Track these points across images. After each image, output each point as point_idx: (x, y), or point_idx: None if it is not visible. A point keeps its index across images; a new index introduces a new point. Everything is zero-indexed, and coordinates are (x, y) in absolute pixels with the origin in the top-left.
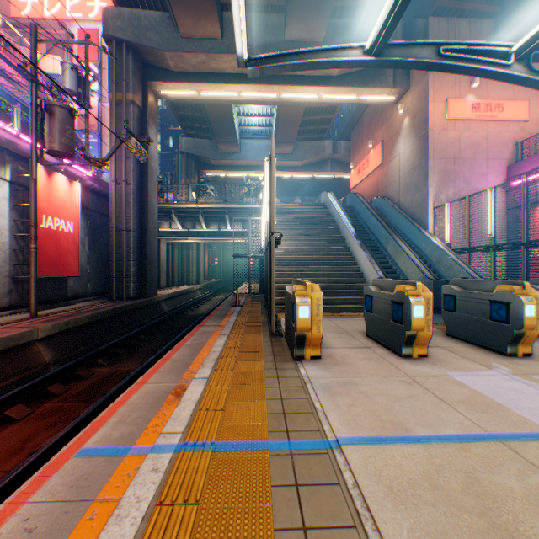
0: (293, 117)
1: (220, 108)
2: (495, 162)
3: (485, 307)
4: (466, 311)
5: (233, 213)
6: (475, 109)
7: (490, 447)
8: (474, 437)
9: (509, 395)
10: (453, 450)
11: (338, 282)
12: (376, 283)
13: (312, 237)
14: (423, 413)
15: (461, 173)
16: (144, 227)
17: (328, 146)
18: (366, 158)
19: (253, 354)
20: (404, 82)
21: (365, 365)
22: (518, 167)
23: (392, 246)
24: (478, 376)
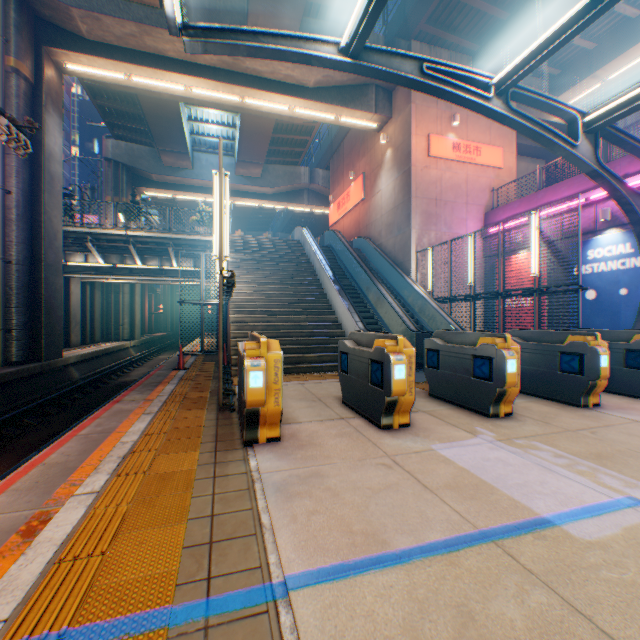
0: (262, 132)
1: (162, 104)
2: (474, 207)
3: (469, 363)
4: (449, 367)
5: (181, 246)
6: (456, 149)
7: (483, 554)
8: (465, 541)
9: (497, 469)
10: (441, 569)
11: (313, 336)
12: (353, 337)
13: (283, 280)
14: (404, 511)
15: (443, 216)
16: (37, 258)
17: (304, 173)
18: (347, 192)
19: (186, 441)
20: (387, 109)
21: (337, 446)
22: (494, 214)
23: (374, 293)
24: (464, 447)
